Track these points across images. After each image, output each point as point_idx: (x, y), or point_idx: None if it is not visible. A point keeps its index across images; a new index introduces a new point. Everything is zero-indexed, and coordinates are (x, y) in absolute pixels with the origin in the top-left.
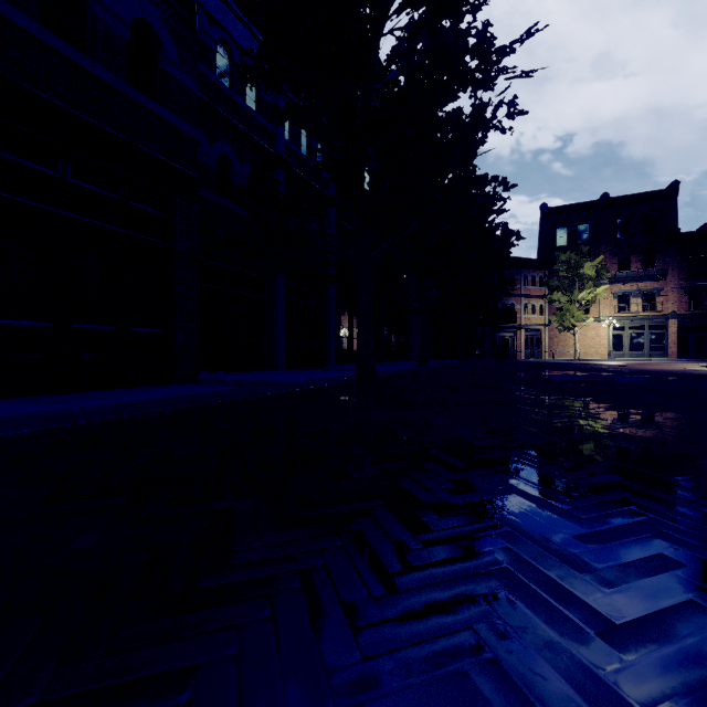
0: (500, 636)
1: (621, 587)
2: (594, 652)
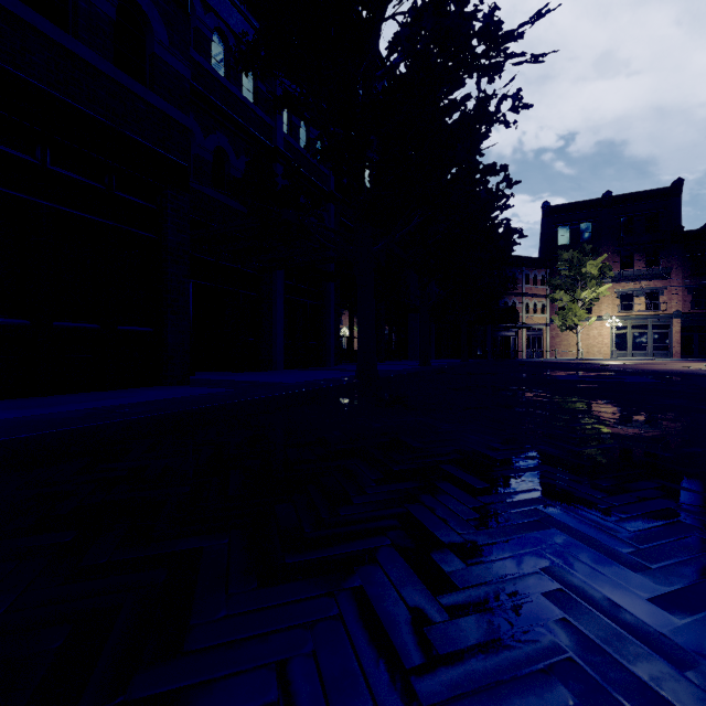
0: None
1: None
2: None
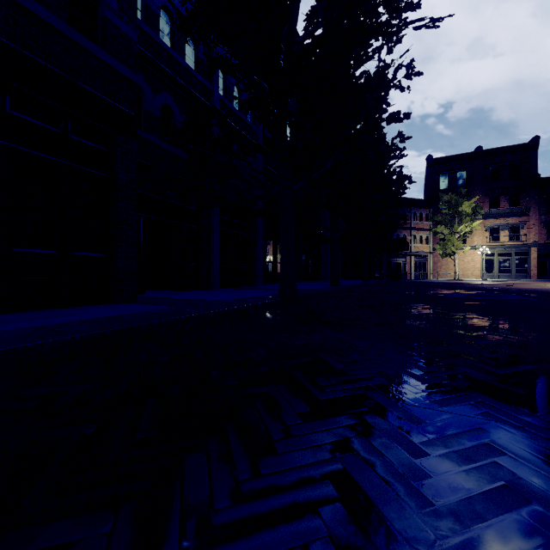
0: None
1: None
2: None
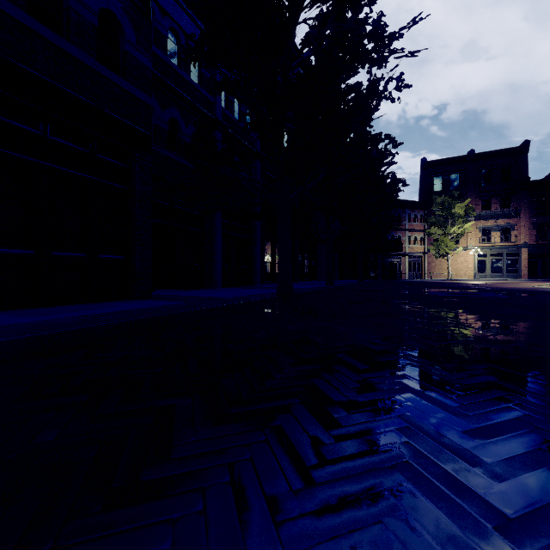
0: (408, 530)
1: (509, 480)
2: (494, 546)
